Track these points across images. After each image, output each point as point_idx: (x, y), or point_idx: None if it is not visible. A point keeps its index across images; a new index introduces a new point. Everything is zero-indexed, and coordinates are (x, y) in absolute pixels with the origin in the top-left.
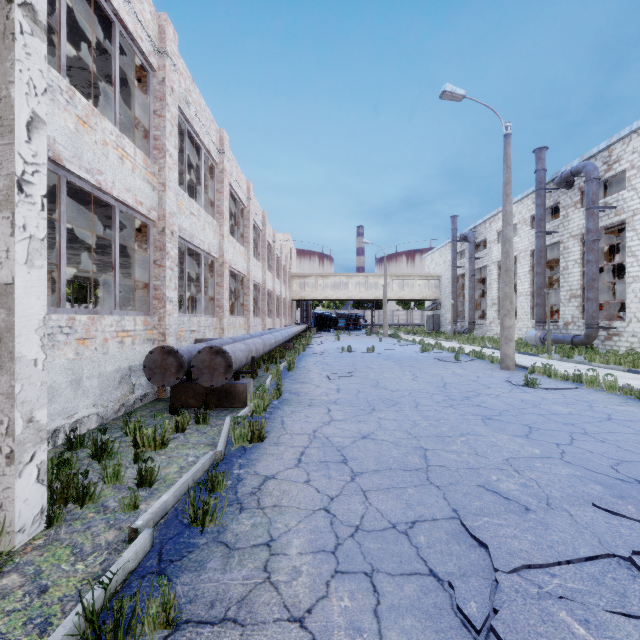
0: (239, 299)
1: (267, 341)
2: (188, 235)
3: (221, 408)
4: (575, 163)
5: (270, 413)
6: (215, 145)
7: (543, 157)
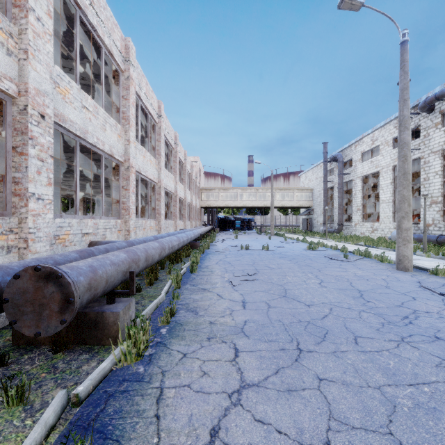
0: (151, 204)
1: (167, 244)
2: (78, 129)
3: (83, 346)
4: (437, 90)
5: (148, 361)
6: (120, 51)
7: None
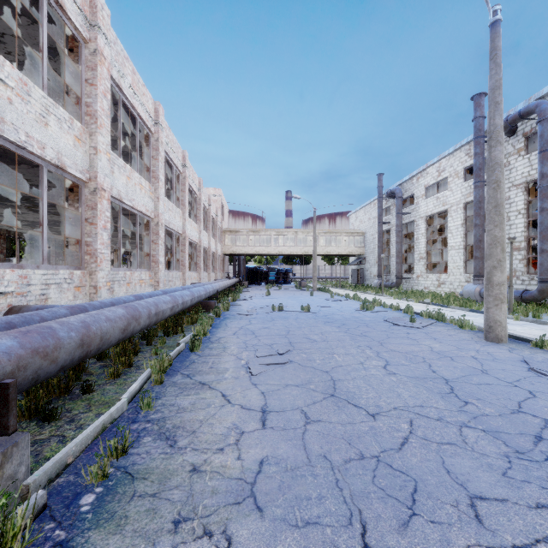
0: (145, 248)
1: (146, 309)
2: None
3: None
4: (520, 107)
5: None
6: (79, 7)
7: (482, 103)
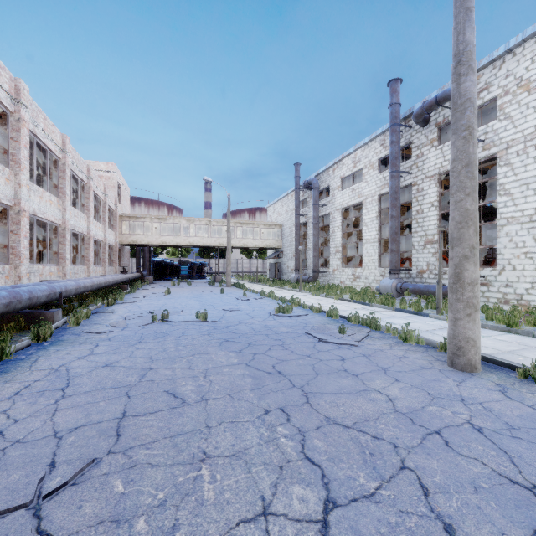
0: None
1: None
2: None
3: None
4: (434, 95)
5: None
6: None
7: (398, 90)
